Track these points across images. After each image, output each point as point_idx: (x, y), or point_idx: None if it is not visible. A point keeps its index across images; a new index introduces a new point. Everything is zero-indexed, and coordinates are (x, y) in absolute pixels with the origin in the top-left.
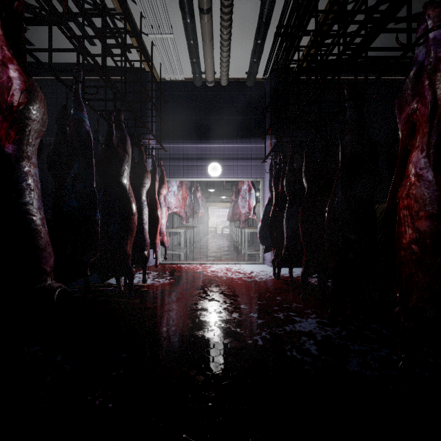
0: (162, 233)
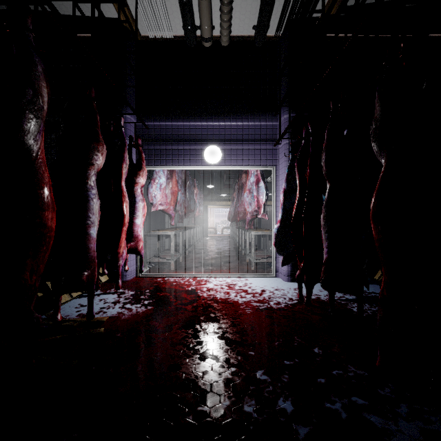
0: (140, 238)
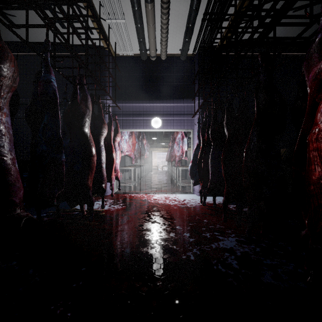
0: (117, 171)
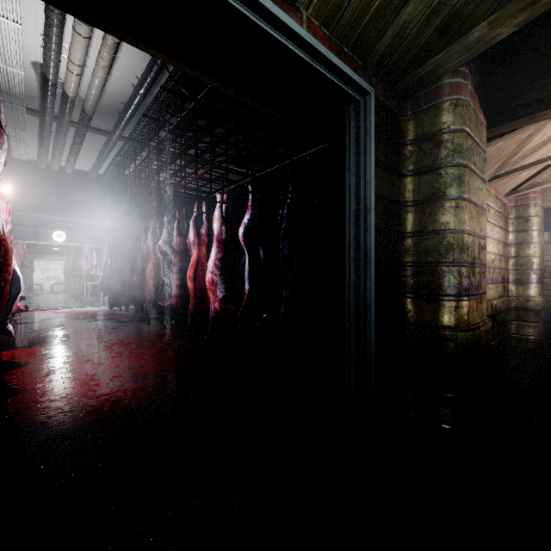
0: None
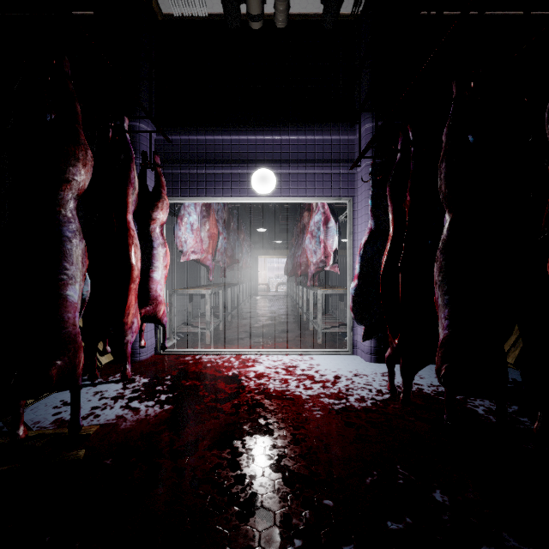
0: (157, 301)
